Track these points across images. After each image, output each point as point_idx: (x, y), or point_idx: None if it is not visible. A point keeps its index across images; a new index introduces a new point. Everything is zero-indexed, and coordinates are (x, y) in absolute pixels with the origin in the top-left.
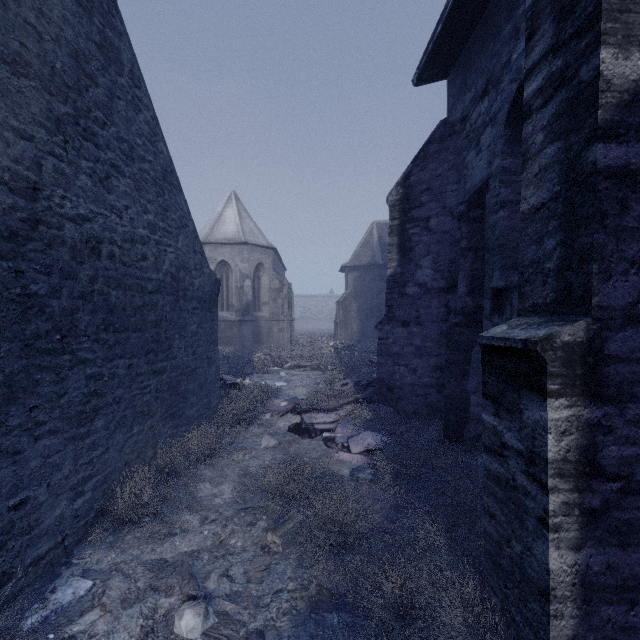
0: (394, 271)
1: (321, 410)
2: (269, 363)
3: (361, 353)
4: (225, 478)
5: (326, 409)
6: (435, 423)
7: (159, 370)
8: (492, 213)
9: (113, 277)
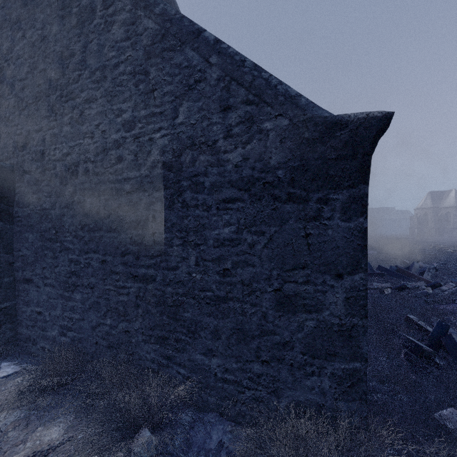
0: None
1: None
2: None
3: None
4: (49, 456)
5: None
6: None
7: (143, 276)
8: None
9: (89, 188)
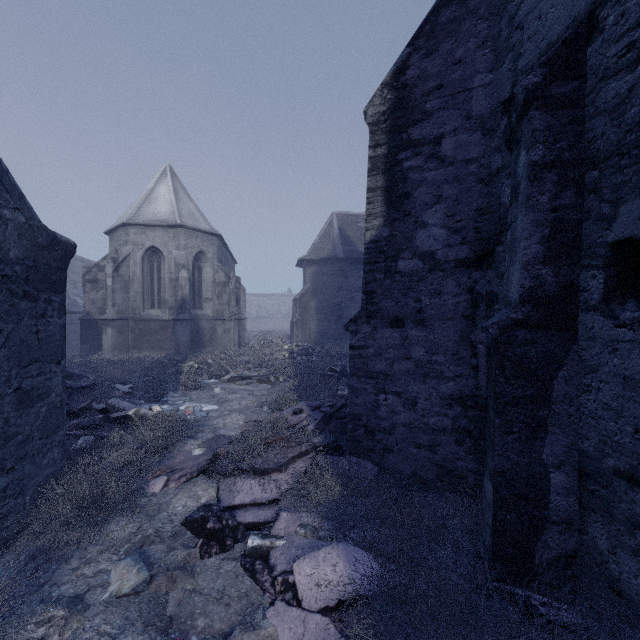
0: (377, 233)
1: (252, 474)
2: (203, 374)
3: (320, 358)
4: None
5: (262, 470)
6: (456, 503)
7: None
8: (612, 76)
9: None
